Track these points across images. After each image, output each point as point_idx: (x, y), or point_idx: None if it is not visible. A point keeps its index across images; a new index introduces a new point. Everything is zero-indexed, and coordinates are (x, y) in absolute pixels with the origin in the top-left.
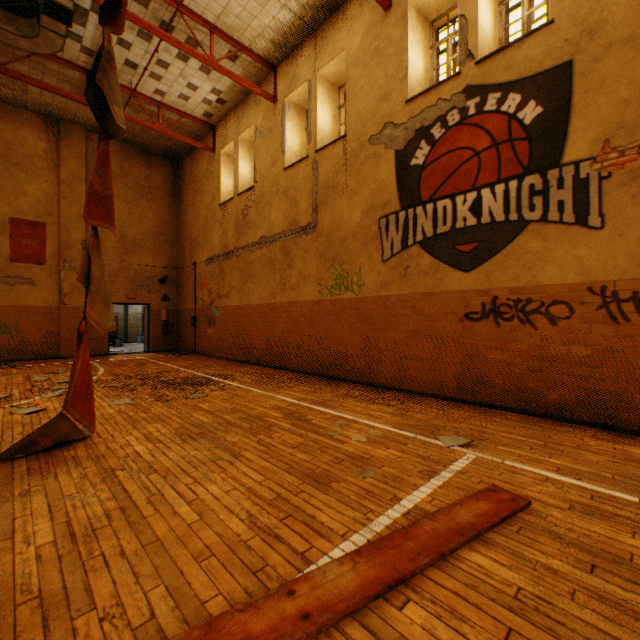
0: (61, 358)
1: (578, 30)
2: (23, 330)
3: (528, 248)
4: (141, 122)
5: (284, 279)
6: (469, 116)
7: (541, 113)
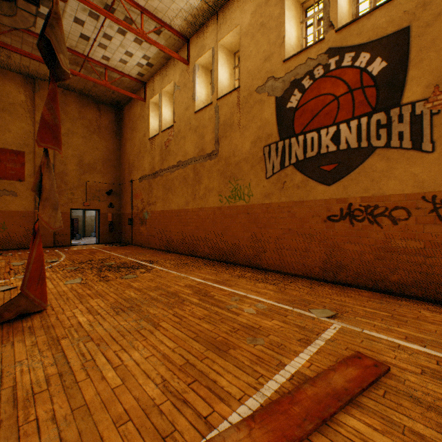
0: None
1: (414, 3)
2: (8, 228)
3: (375, 167)
4: (92, 79)
5: (195, 191)
6: (330, 70)
7: (385, 66)
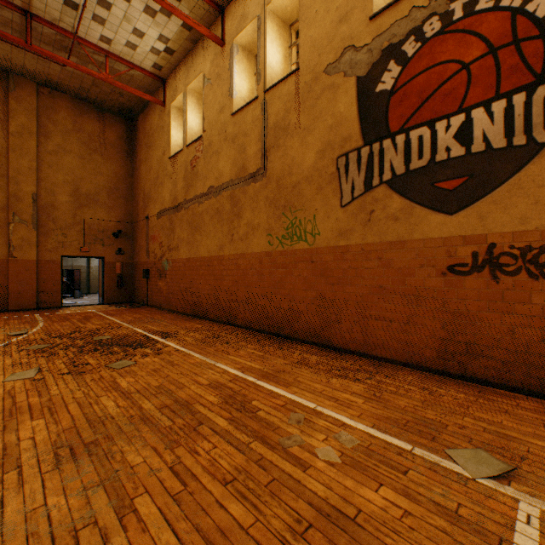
0: (10, 311)
1: None
2: None
3: (543, 179)
4: (86, 70)
5: (232, 230)
6: (454, 21)
7: None
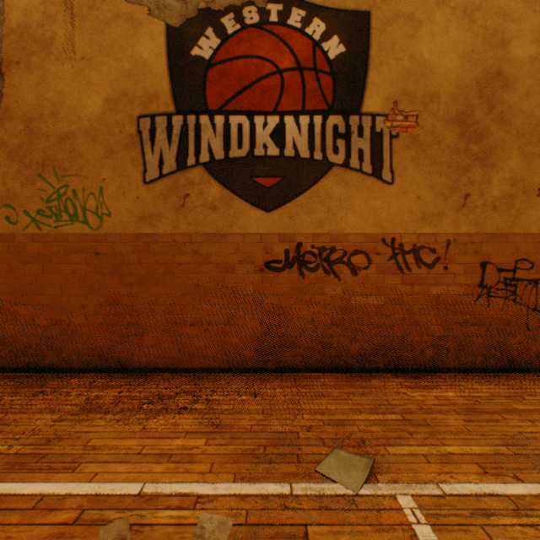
0: None
1: None
2: None
3: (333, 193)
4: None
5: None
6: (271, 22)
7: (344, 53)
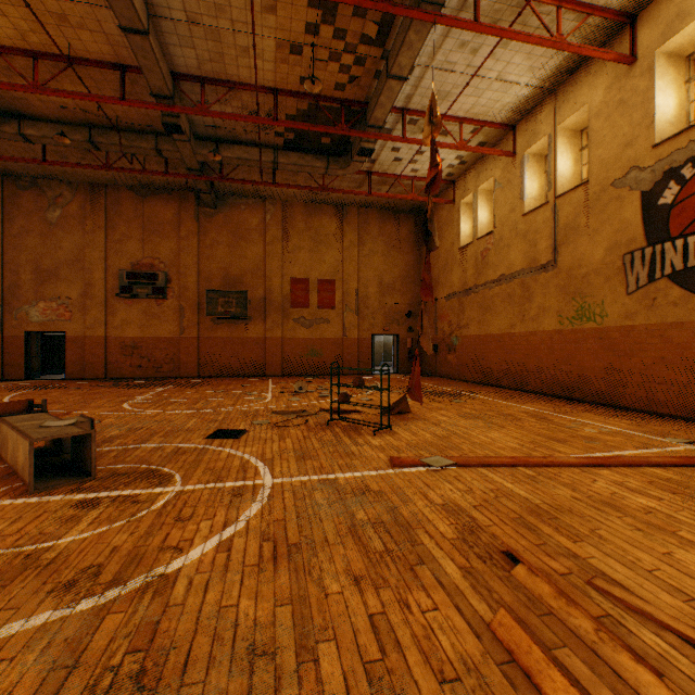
0: (343, 375)
1: None
2: (324, 354)
3: None
4: (400, 197)
5: (522, 311)
6: None
7: None
